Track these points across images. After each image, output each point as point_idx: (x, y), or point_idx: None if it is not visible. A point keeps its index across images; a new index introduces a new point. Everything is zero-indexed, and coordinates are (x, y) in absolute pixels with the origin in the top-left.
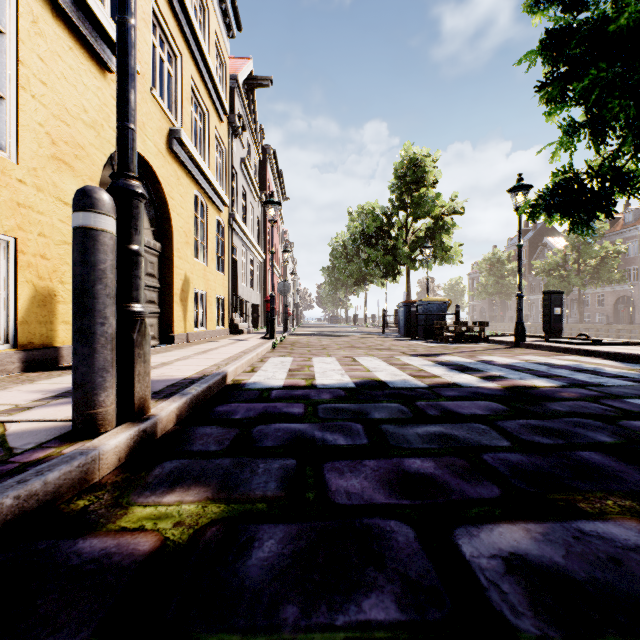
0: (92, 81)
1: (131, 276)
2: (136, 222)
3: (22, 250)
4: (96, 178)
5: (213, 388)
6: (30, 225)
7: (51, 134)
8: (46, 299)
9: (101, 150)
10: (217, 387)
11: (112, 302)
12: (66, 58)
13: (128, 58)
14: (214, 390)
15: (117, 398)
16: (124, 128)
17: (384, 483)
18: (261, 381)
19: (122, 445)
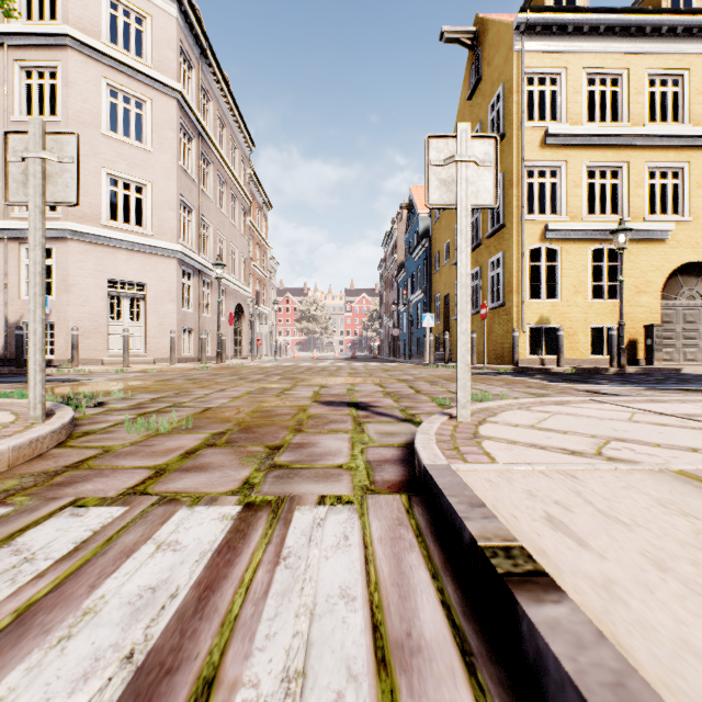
0: (656, 251)
1: (620, 341)
2: (621, 330)
3: (624, 328)
4: (658, 290)
5: (663, 371)
6: (627, 319)
7: (635, 285)
8: (633, 342)
9: (661, 276)
10: (668, 371)
11: (615, 346)
12: (642, 253)
13: (620, 299)
14: (664, 372)
15: (618, 363)
16: (619, 312)
17: (642, 376)
18: (696, 373)
19: (614, 370)
